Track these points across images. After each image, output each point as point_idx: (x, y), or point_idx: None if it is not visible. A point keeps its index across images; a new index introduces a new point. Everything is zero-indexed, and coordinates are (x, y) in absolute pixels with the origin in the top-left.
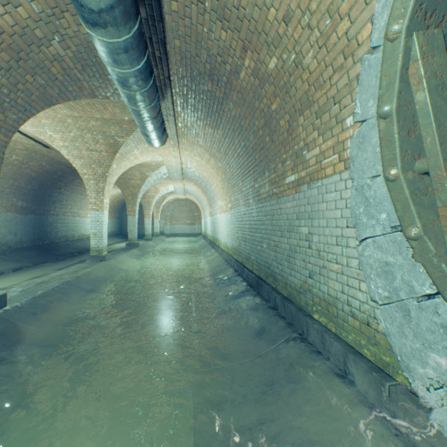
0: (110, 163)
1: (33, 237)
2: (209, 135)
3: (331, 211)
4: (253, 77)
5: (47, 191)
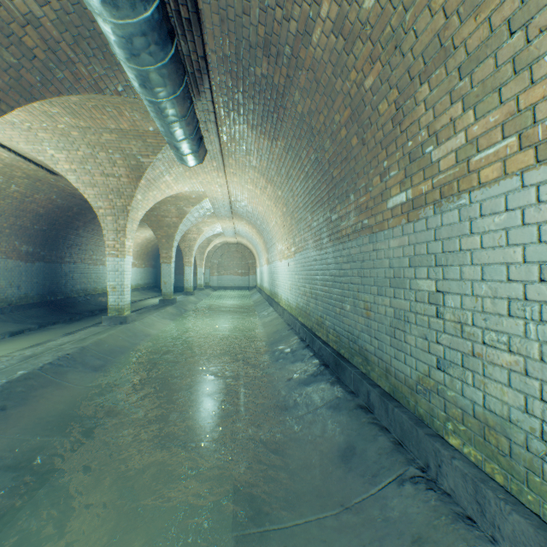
0: (132, 192)
1: (43, 290)
2: (265, 151)
3: (495, 249)
4: (334, 35)
5: (60, 232)
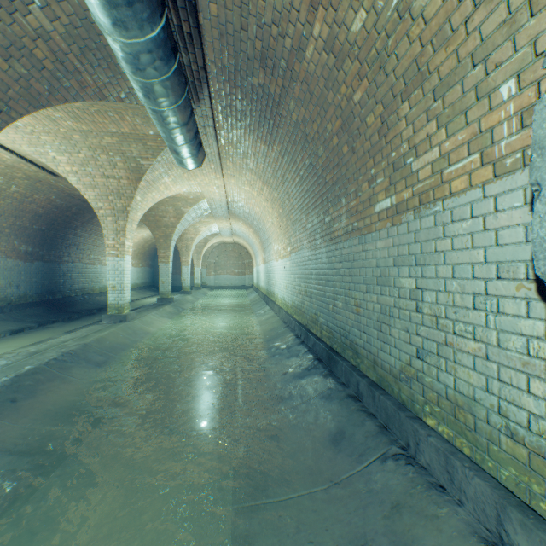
0: (132, 193)
1: (41, 290)
2: (262, 154)
3: (463, 251)
4: (325, 52)
5: (58, 232)
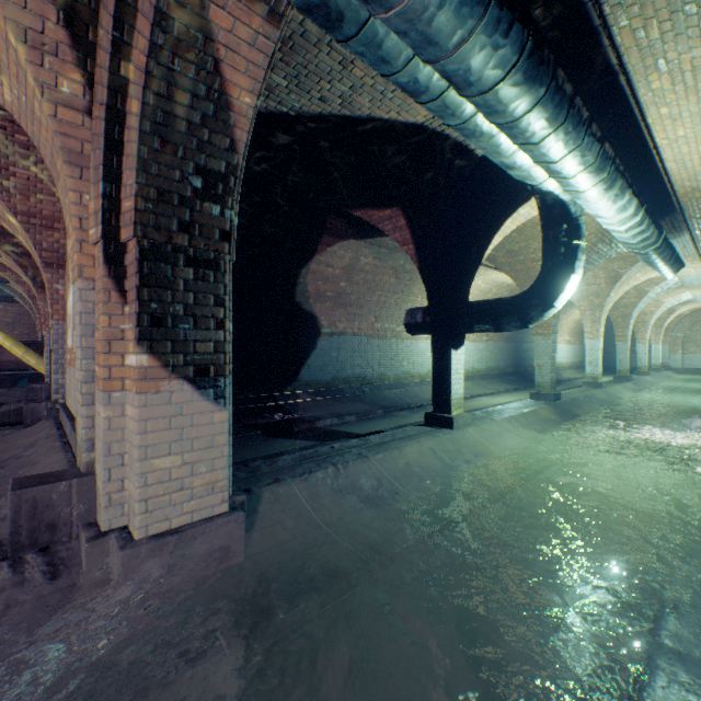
0: (607, 293)
1: (513, 364)
2: None
3: None
4: None
5: None
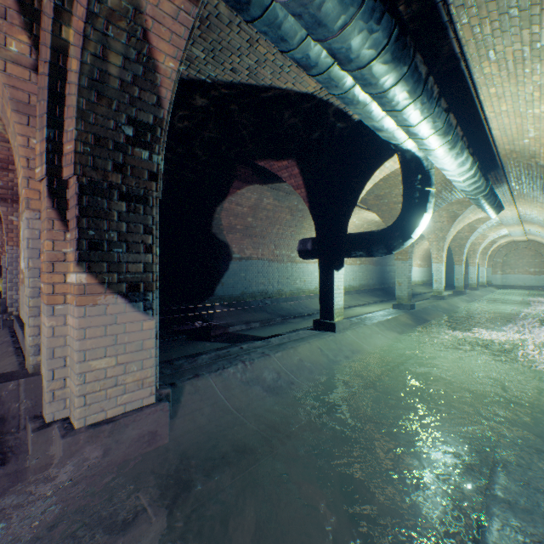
0: (448, 228)
1: (379, 282)
2: None
3: None
4: None
5: None
